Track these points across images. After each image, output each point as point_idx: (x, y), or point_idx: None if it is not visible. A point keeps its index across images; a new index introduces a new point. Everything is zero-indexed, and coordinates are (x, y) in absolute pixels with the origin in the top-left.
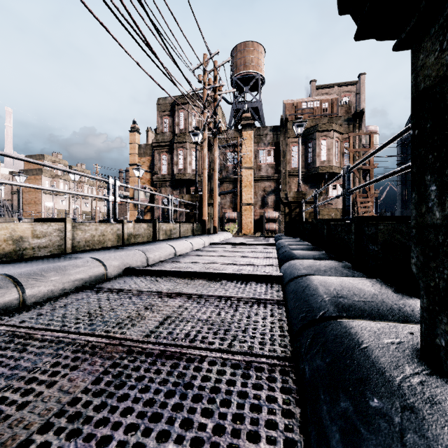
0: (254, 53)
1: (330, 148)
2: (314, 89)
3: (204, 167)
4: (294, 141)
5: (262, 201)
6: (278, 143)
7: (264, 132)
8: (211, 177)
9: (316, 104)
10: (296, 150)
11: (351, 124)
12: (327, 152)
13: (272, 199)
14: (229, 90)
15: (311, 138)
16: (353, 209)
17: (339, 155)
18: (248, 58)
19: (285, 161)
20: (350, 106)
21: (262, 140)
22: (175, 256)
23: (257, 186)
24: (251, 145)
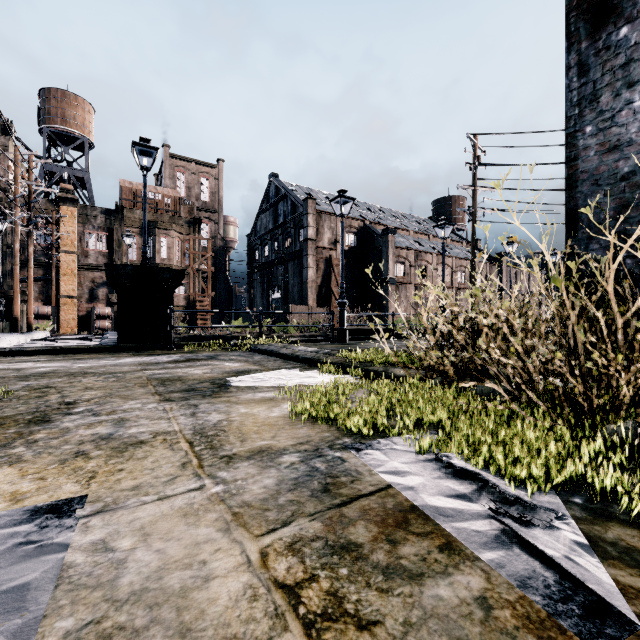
0: (78, 110)
1: (171, 247)
2: (168, 157)
3: (16, 263)
4: (132, 231)
5: (91, 294)
6: (113, 229)
7: (94, 213)
8: (5, 256)
9: (158, 197)
10: (135, 242)
11: (192, 227)
12: (168, 251)
13: (105, 293)
14: (49, 189)
15: (152, 233)
16: (194, 307)
17: (181, 255)
18: (70, 113)
19: (121, 251)
20: (193, 207)
21: (91, 222)
22: (12, 346)
23: (83, 275)
24: (74, 226)
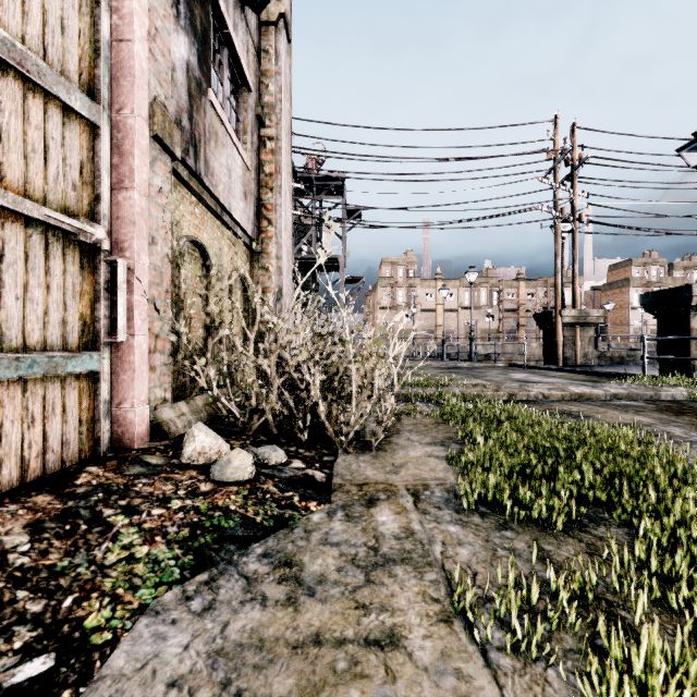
0: None
1: None
2: None
3: None
4: None
5: None
6: None
7: None
8: None
9: None
10: None
11: None
12: None
13: None
14: None
15: None
16: None
17: None
18: None
19: None
20: None
21: None
22: None
23: None
24: None
